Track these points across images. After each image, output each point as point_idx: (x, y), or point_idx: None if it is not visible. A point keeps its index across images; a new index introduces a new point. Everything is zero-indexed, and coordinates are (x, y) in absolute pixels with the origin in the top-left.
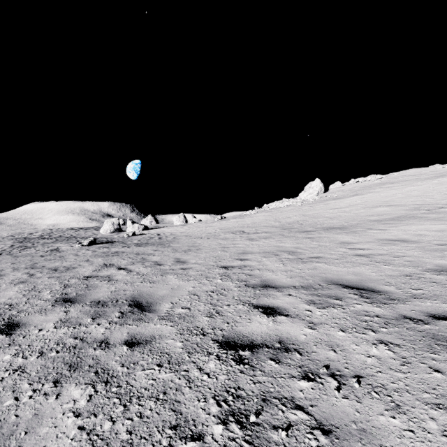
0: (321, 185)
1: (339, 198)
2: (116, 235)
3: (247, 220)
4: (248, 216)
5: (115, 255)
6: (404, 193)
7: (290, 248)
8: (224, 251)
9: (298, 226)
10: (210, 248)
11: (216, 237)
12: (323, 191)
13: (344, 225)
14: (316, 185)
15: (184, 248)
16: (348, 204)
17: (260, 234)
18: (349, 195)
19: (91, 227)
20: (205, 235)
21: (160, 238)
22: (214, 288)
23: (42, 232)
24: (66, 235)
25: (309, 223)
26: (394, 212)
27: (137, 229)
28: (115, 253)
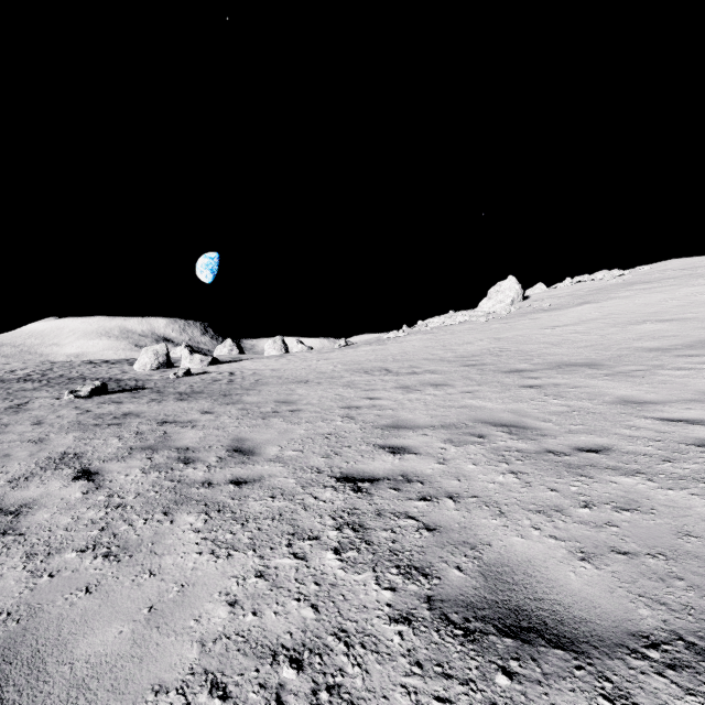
0: (518, 287)
1: (554, 309)
2: (159, 373)
3: (392, 347)
4: (392, 341)
5: (115, 423)
6: (682, 297)
7: (503, 413)
8: (350, 417)
9: (494, 360)
10: (320, 408)
11: (334, 380)
12: (522, 297)
13: (592, 358)
14: (510, 287)
15: (267, 407)
16: (576, 318)
17: (421, 376)
18: (573, 304)
19: (125, 359)
20: (315, 377)
21: (232, 381)
22: (308, 626)
23: (34, 368)
24: (71, 374)
25: (512, 353)
26: (684, 333)
27: (200, 363)
28: (120, 417)
